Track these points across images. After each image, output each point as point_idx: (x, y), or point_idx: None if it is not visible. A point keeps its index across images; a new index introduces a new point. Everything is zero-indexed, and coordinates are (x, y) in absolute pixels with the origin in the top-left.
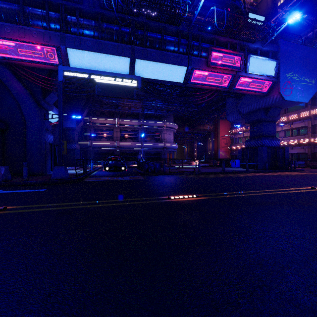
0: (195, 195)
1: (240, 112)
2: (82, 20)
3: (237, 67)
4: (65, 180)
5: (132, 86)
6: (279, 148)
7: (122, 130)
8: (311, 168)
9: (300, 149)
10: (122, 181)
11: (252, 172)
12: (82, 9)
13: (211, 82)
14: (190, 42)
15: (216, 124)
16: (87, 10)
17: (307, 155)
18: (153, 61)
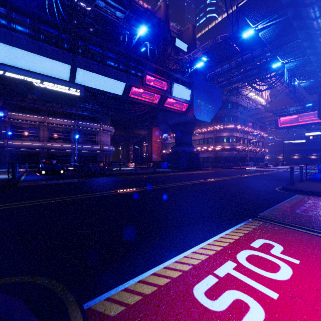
0: (134, 188)
1: (168, 123)
2: (15, 14)
3: (165, 90)
4: None
5: (76, 95)
6: (193, 154)
7: (50, 129)
8: (213, 168)
9: (208, 154)
10: (66, 183)
11: (176, 172)
12: (15, 4)
13: (146, 98)
14: (129, 62)
15: (150, 129)
16: (21, 6)
17: (212, 159)
18: (95, 72)
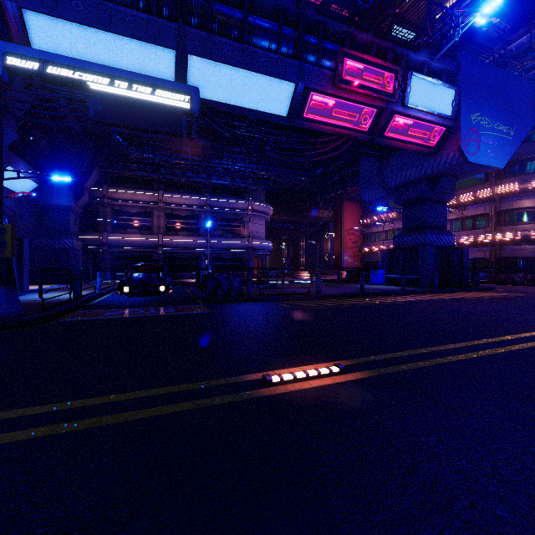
0: (335, 366)
1: (386, 184)
2: None
3: (389, 93)
4: (4, 320)
5: (180, 108)
6: (453, 250)
7: (169, 214)
8: (499, 283)
9: (478, 252)
10: (154, 318)
11: (413, 293)
12: None
13: (341, 120)
14: (303, 34)
15: (338, 208)
16: None
17: (488, 262)
18: (227, 63)
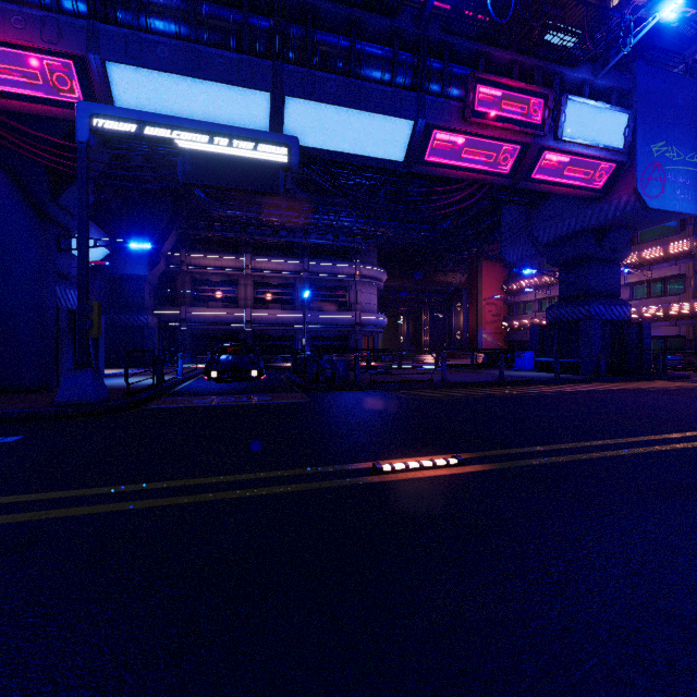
0: (453, 458)
1: (537, 239)
2: None
3: (536, 124)
4: (93, 406)
5: (277, 163)
6: (629, 325)
7: (257, 283)
8: None
9: (669, 328)
10: (249, 407)
11: (571, 382)
12: None
13: (473, 162)
14: (423, 59)
15: (473, 270)
16: None
17: (684, 342)
18: (331, 103)
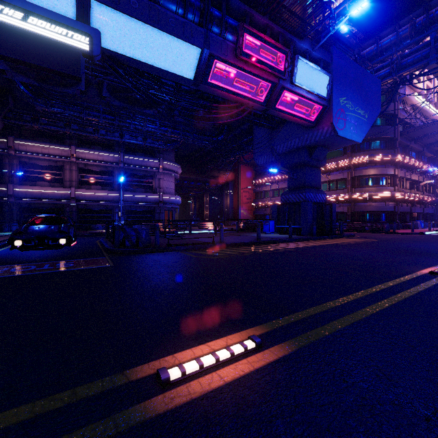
0: (250, 340)
1: (276, 150)
2: None
3: (280, 70)
4: None
5: (78, 48)
6: (326, 205)
7: (82, 169)
8: (354, 231)
9: (339, 208)
10: (43, 277)
11: (298, 240)
12: None
13: (241, 89)
14: (208, 4)
15: (235, 170)
16: None
17: (346, 215)
18: (134, 16)
